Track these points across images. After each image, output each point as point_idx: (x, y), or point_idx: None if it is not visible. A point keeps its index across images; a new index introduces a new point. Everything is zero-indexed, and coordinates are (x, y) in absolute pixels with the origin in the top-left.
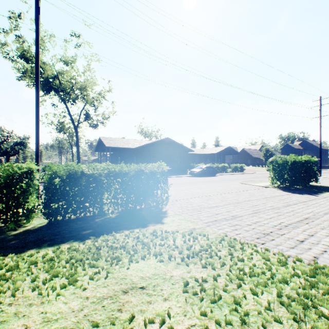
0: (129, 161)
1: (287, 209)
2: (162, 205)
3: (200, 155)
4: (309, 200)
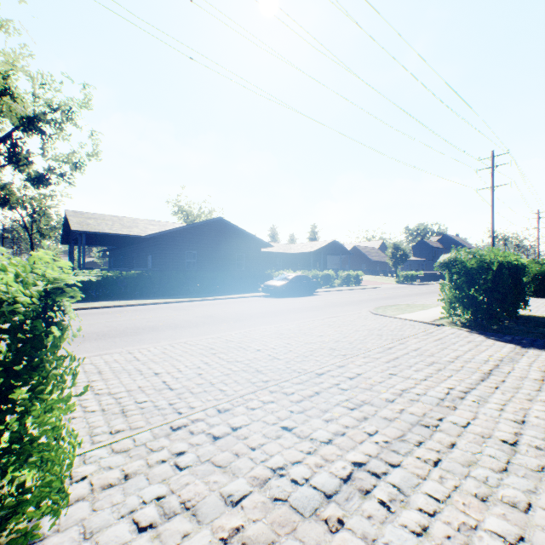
0: (139, 264)
1: None
2: None
3: (285, 255)
4: None
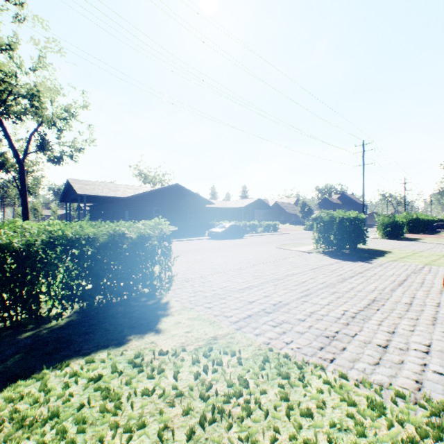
0: (118, 217)
1: (344, 286)
2: (162, 292)
3: (222, 209)
4: (365, 269)
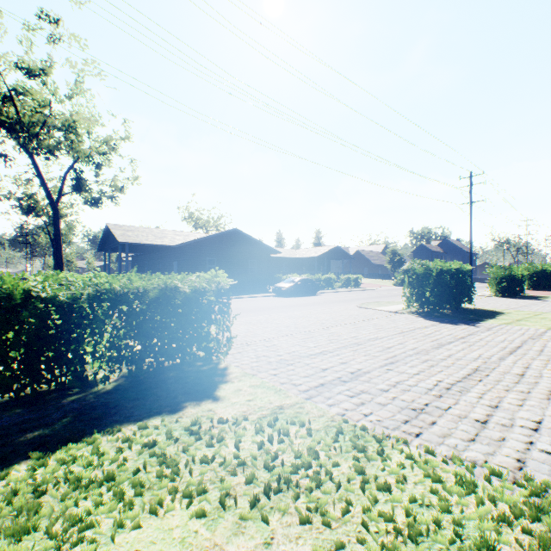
0: (165, 269)
1: (440, 353)
2: (219, 356)
3: (291, 260)
4: (469, 334)
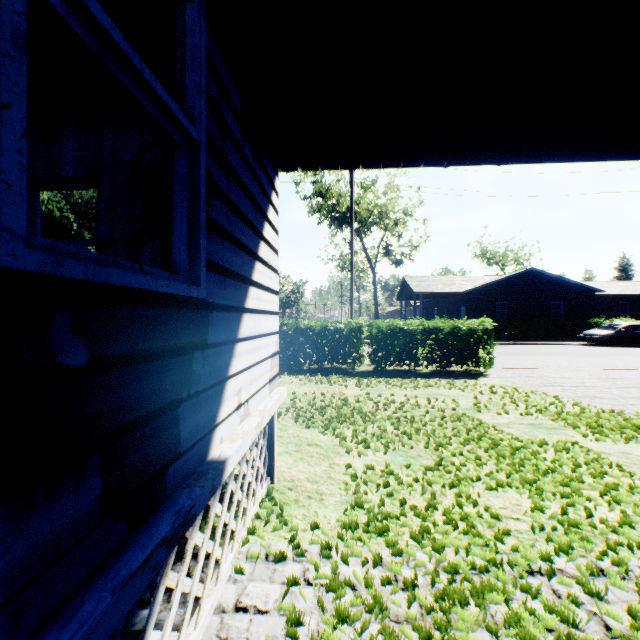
0: (452, 314)
1: None
2: (483, 368)
3: (634, 298)
4: None
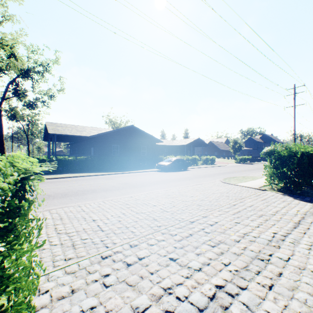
0: (86, 152)
1: None
2: None
3: (169, 147)
4: None
